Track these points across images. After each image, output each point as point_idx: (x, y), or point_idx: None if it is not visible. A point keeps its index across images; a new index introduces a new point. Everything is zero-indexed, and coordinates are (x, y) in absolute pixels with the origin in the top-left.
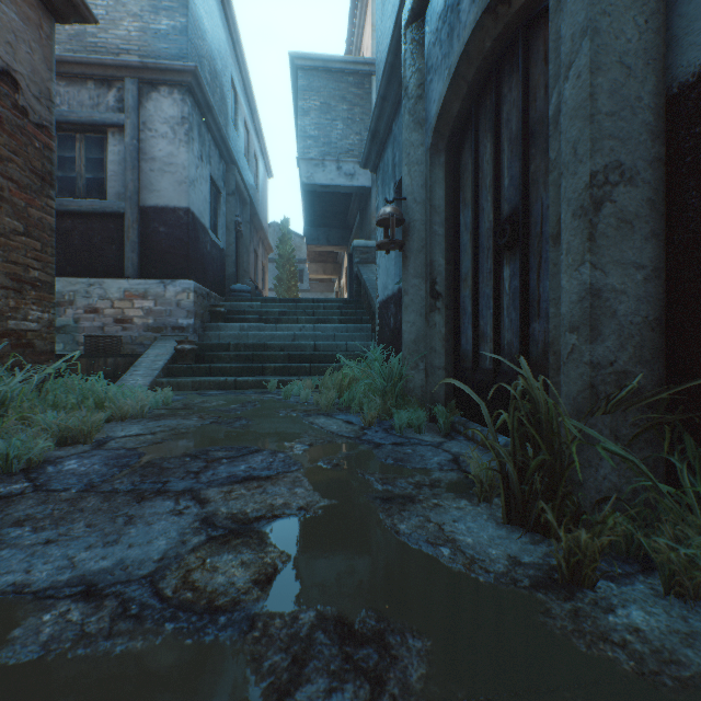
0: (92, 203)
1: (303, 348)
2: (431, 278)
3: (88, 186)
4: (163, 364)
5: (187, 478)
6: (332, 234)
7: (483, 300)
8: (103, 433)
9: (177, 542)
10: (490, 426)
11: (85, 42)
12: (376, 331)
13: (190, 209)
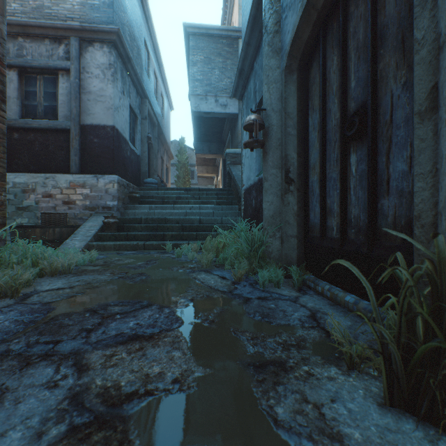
0: (48, 122)
1: (192, 221)
2: (285, 168)
3: (45, 111)
4: (94, 232)
5: (78, 337)
6: (212, 147)
7: (330, 183)
8: (34, 286)
9: (33, 436)
10: (373, 304)
11: (43, 12)
12: (242, 209)
13: (114, 127)
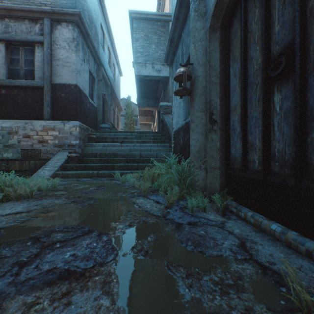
0: (27, 81)
1: (135, 156)
2: (209, 111)
3: (25, 73)
4: (61, 164)
5: (8, 274)
6: (150, 102)
7: (251, 121)
8: None
9: None
10: None
11: None
12: (172, 146)
13: (77, 85)
